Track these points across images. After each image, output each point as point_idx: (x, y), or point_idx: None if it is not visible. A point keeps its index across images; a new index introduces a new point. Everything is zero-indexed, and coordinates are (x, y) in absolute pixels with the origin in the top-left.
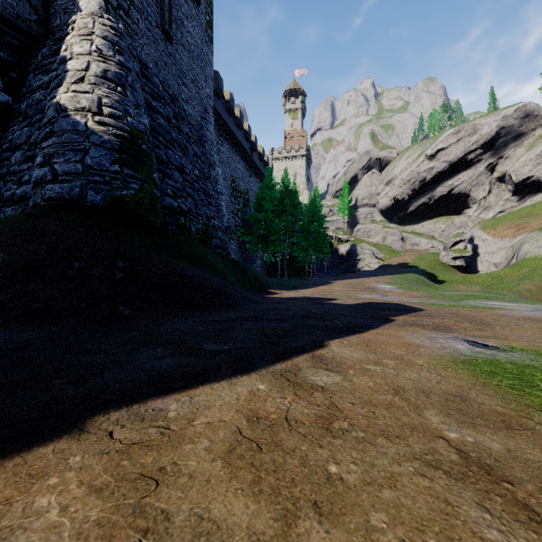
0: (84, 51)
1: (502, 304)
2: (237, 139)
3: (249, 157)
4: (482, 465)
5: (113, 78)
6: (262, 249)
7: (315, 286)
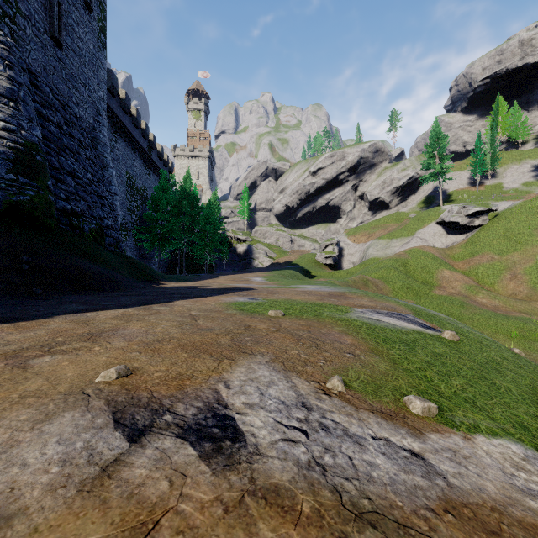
0: None
1: (308, 286)
2: (134, 137)
3: (147, 155)
4: (194, 316)
5: (4, 93)
6: (159, 247)
7: (203, 280)
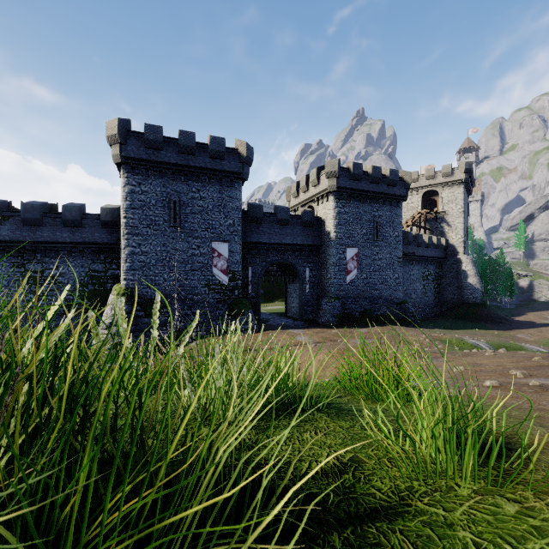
0: (469, 269)
1: None
2: None
3: None
4: None
5: (476, 274)
6: None
7: (521, 316)
